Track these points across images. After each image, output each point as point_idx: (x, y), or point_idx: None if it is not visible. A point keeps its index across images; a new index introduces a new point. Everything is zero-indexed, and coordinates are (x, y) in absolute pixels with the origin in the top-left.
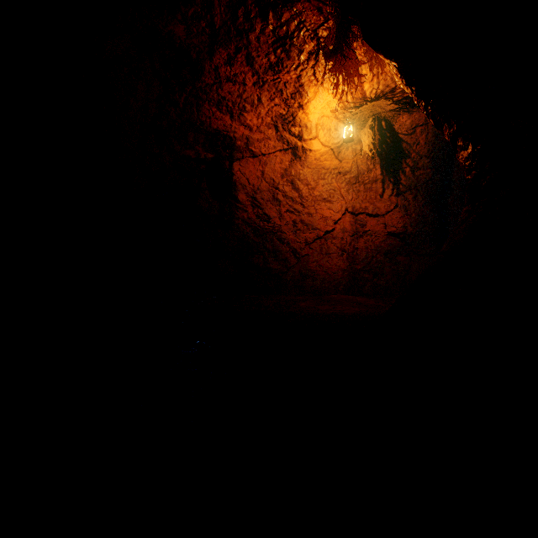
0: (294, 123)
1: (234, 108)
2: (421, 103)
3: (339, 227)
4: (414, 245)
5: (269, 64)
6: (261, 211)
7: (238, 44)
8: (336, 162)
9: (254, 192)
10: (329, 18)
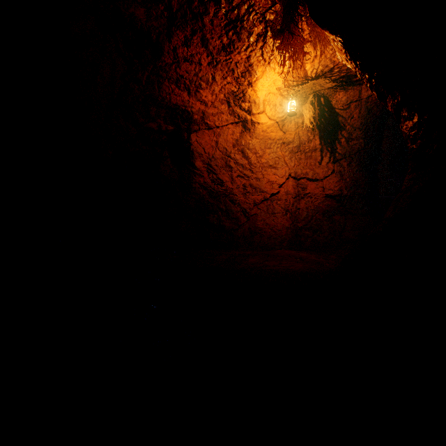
0: (244, 99)
1: (191, 85)
2: (365, 76)
3: (283, 190)
4: (348, 205)
5: (222, 45)
6: (215, 176)
7: (194, 26)
8: (281, 134)
9: (209, 159)
10: (276, 1)
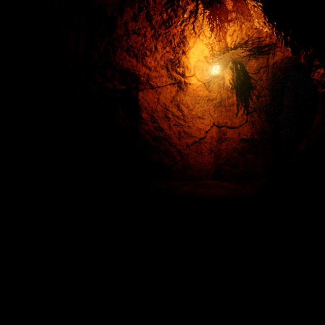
0: (179, 65)
1: (138, 53)
2: (281, 34)
3: (208, 135)
4: (258, 147)
5: (162, 20)
6: (157, 125)
7: (140, 4)
8: (207, 92)
9: (152, 112)
10: None
